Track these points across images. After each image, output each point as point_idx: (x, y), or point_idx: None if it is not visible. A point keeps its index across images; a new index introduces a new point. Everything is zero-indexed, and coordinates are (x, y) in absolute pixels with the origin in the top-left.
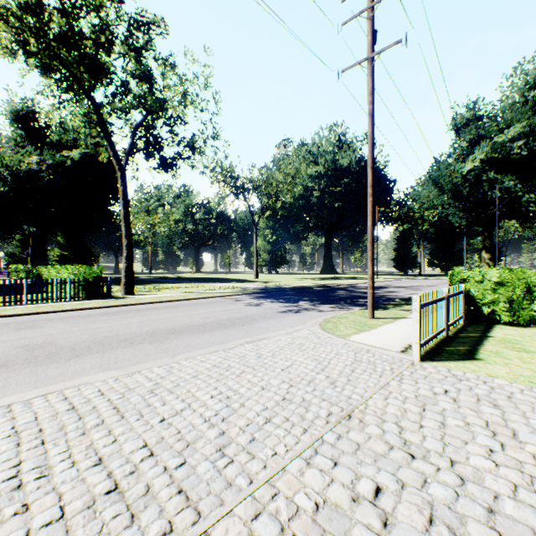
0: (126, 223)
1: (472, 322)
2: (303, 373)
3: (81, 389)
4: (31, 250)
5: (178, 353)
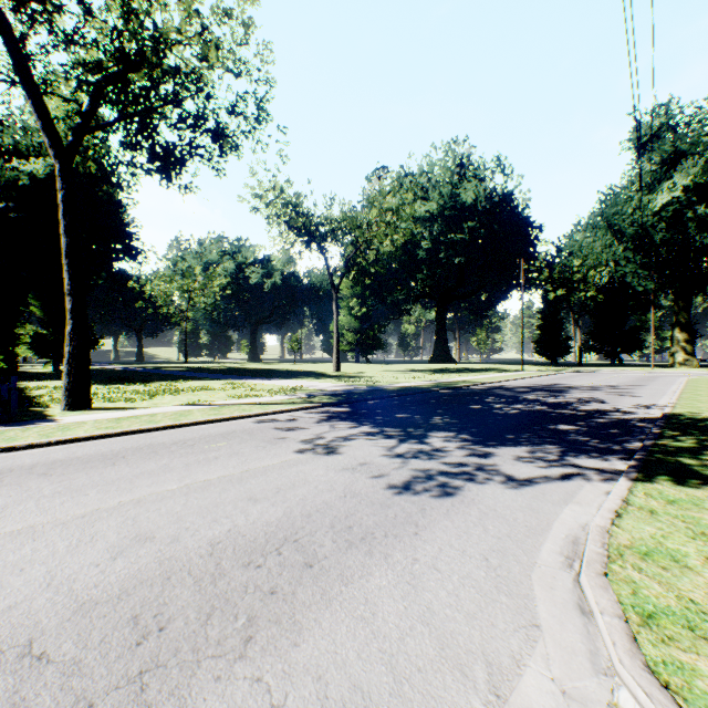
0: (71, 264)
1: None
2: None
3: None
4: None
5: None
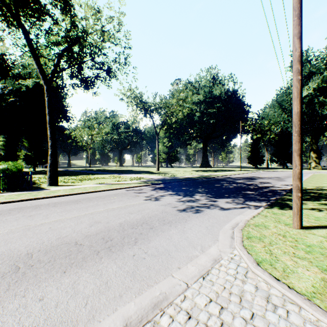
0: (51, 127)
1: None
2: None
3: None
4: None
5: None
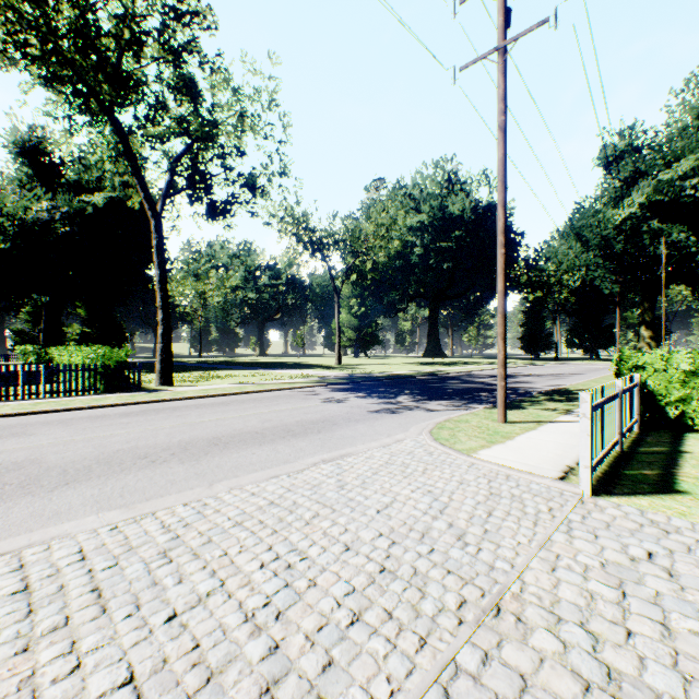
0: (162, 288)
1: (651, 429)
2: (411, 517)
3: (52, 546)
4: (44, 327)
5: (219, 478)
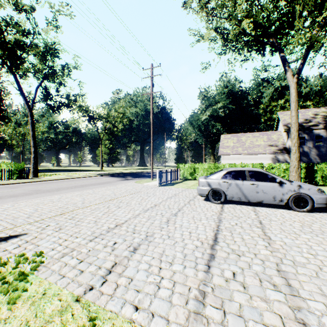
0: (34, 139)
1: (182, 180)
2: (129, 189)
3: (74, 193)
4: None
5: (92, 188)
